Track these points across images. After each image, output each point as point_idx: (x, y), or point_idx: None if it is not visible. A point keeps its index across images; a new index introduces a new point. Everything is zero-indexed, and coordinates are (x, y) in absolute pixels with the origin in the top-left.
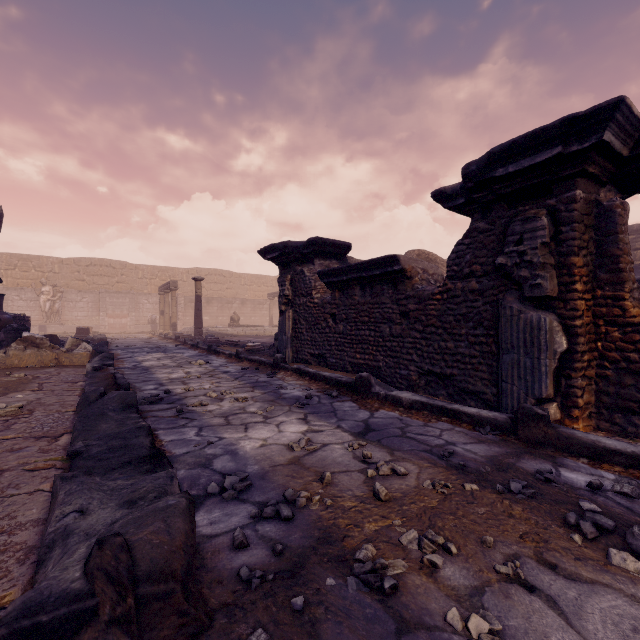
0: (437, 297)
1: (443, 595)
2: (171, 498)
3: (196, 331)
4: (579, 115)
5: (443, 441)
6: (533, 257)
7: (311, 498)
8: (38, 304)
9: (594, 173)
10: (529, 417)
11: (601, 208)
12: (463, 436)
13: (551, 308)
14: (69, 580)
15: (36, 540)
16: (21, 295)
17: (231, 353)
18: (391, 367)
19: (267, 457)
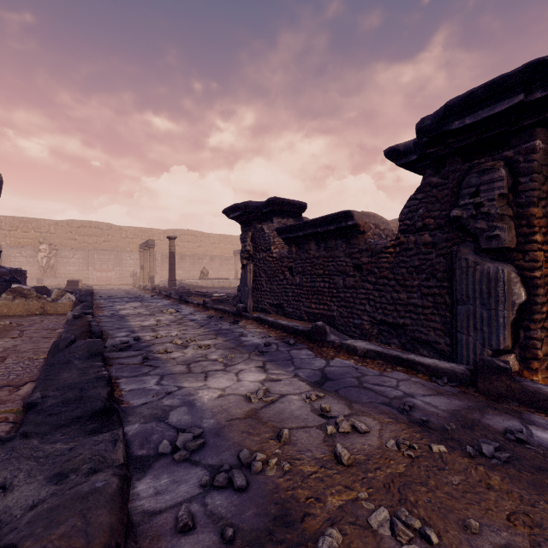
0: (390, 250)
1: None
2: (102, 476)
3: (170, 283)
4: (545, 59)
5: (401, 392)
6: (490, 209)
7: (267, 461)
8: (36, 260)
9: None
10: (490, 370)
11: None
12: (420, 387)
13: (508, 259)
14: None
15: None
16: (22, 252)
17: (199, 303)
18: (345, 316)
19: (224, 409)
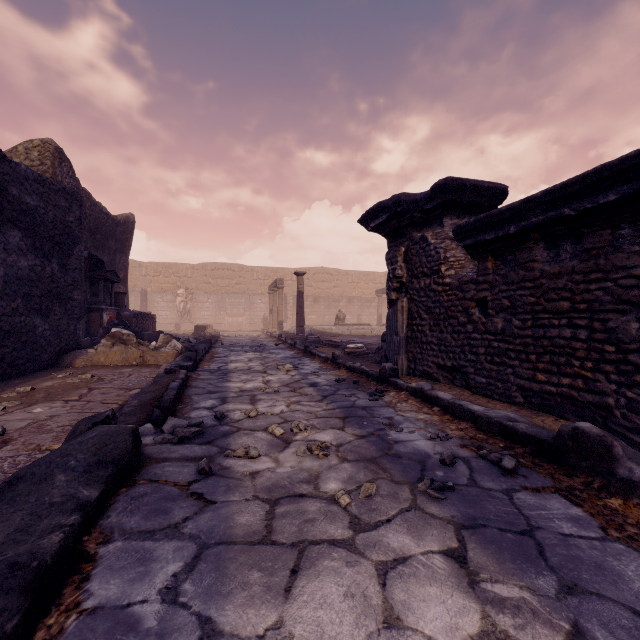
0: None
1: None
2: None
3: (298, 329)
4: None
5: None
6: None
7: None
8: (175, 305)
9: None
10: None
11: None
12: None
13: None
14: None
15: None
16: (163, 297)
17: (327, 356)
18: None
19: None
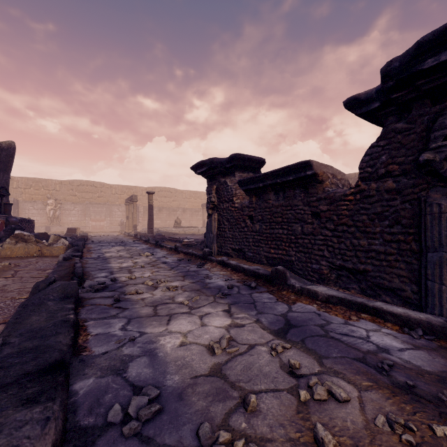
0: (349, 198)
1: None
2: None
3: (149, 230)
4: None
5: (373, 345)
6: None
7: (232, 443)
8: (45, 212)
9: None
10: None
11: None
12: (393, 339)
13: None
14: None
15: None
16: (34, 206)
17: (171, 247)
18: (303, 261)
19: (185, 362)
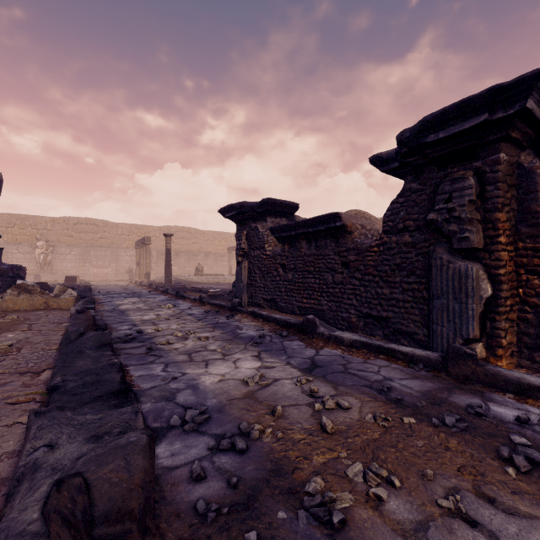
0: (374, 249)
1: (389, 530)
2: (133, 434)
3: (166, 279)
4: (504, 85)
5: (381, 377)
6: (461, 213)
7: (264, 431)
8: (33, 256)
9: (516, 138)
10: (459, 356)
11: (522, 169)
12: (399, 372)
13: (477, 258)
14: (27, 522)
15: (9, 472)
16: (19, 249)
17: (195, 298)
18: (333, 310)
19: (224, 391)
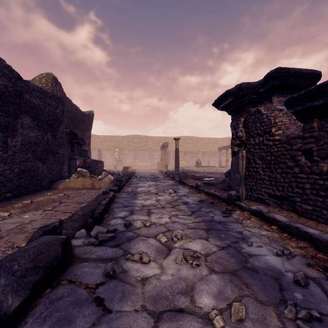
0: None
1: None
2: None
3: (175, 169)
4: None
5: None
6: None
7: None
8: (114, 156)
9: None
10: None
11: None
12: None
13: None
14: None
15: None
16: (109, 153)
17: (192, 185)
18: None
19: None
